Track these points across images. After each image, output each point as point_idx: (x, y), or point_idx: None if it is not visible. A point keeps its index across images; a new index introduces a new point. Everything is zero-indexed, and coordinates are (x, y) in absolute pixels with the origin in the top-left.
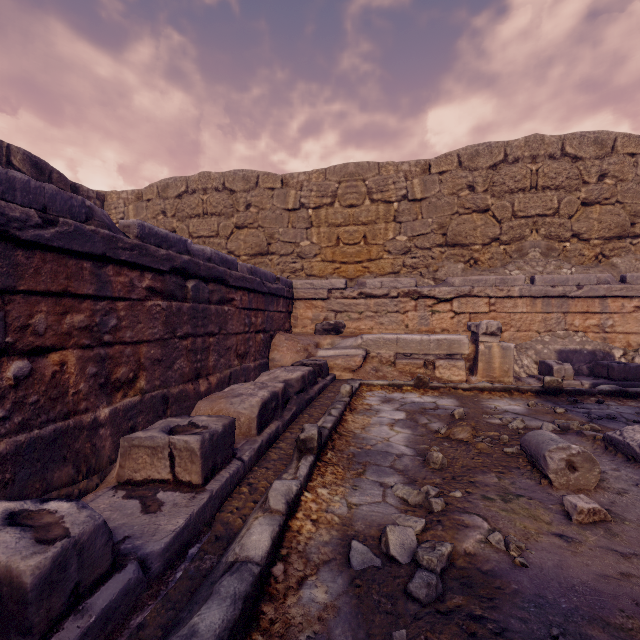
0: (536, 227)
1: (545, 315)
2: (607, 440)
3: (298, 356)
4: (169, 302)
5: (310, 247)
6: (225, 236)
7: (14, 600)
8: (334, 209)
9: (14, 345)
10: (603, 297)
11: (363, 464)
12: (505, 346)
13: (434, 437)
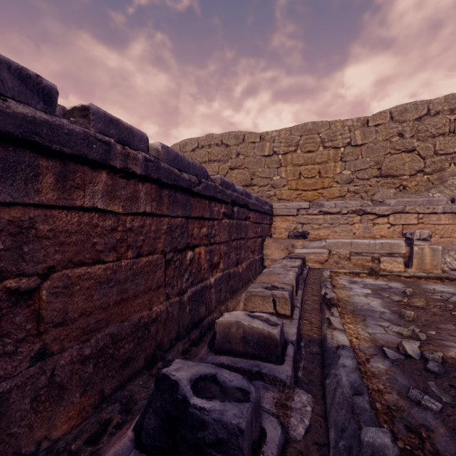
0: (454, 161)
1: None
2: None
3: (283, 253)
4: (229, 220)
5: (280, 180)
6: (223, 175)
7: (272, 344)
8: (297, 154)
9: (189, 244)
10: None
11: (361, 315)
12: (434, 248)
13: (398, 304)
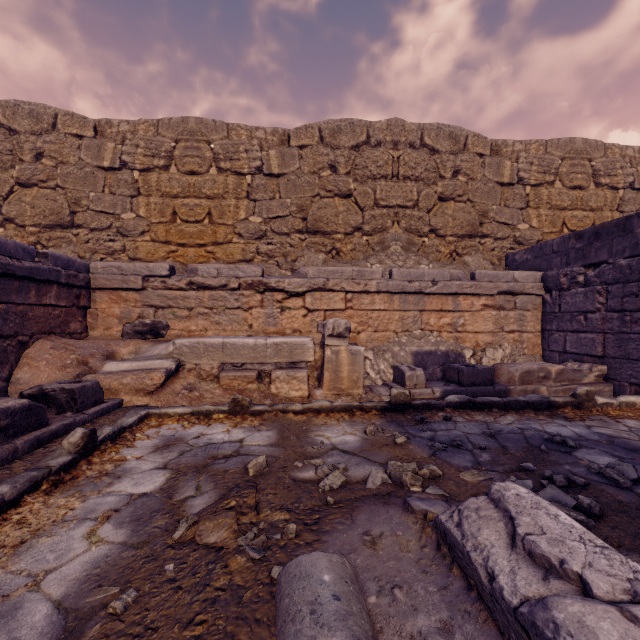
0: (397, 219)
1: (402, 313)
2: (440, 530)
3: (61, 374)
4: None
5: (135, 221)
6: None
7: None
8: (169, 174)
9: None
10: (456, 294)
11: None
12: (354, 350)
13: (163, 547)
